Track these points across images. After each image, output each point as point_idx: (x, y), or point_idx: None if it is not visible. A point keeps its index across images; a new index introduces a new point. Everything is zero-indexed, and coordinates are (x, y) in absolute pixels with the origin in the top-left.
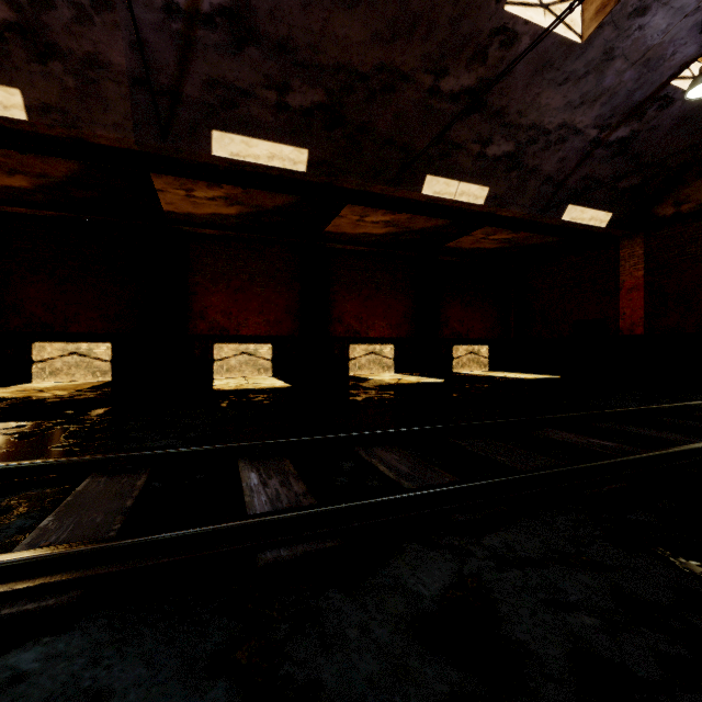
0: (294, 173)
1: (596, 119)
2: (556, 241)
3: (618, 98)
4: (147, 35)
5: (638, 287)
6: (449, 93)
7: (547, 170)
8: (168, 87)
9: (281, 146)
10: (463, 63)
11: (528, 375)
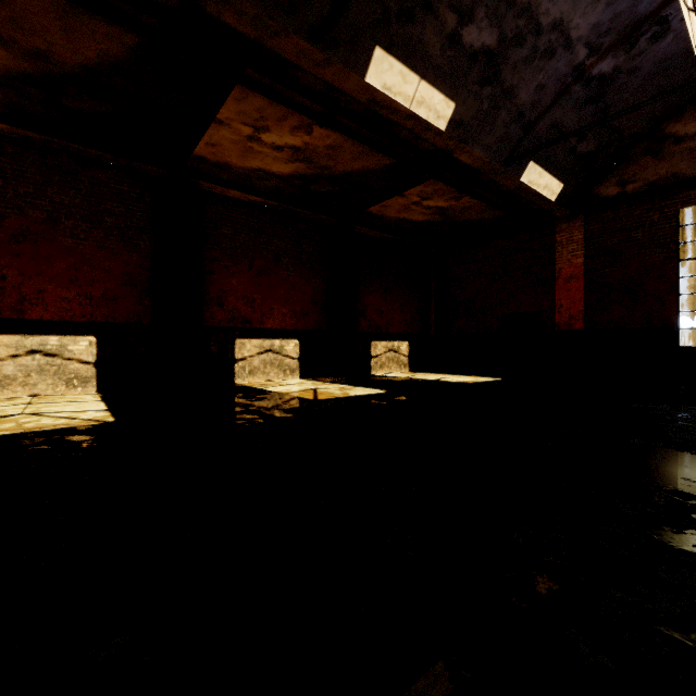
0: None
1: (592, 29)
2: (490, 219)
3: None
4: None
5: (578, 276)
6: None
7: (522, 99)
8: None
9: None
10: None
11: (463, 377)
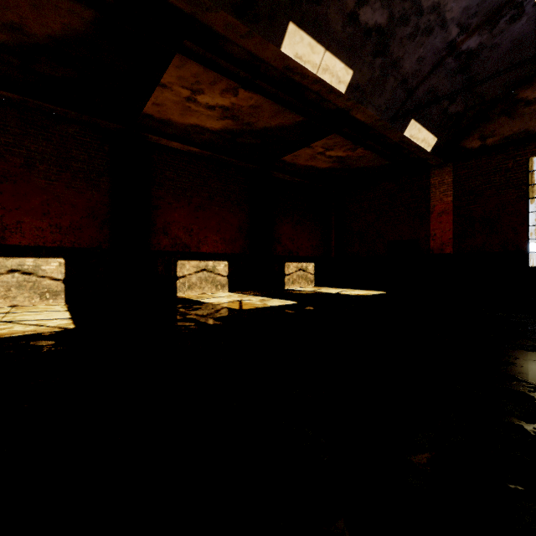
0: None
1: (462, 12)
2: (379, 167)
3: None
4: None
5: (448, 211)
6: None
7: (406, 69)
8: None
9: None
10: None
11: (357, 291)
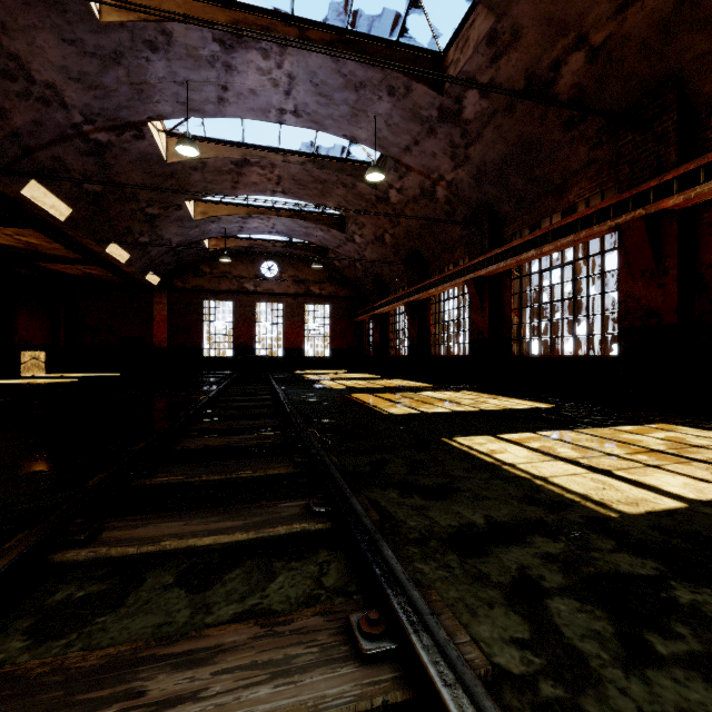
0: (52, 218)
1: (179, 241)
2: (117, 282)
3: (190, 238)
4: (49, 123)
5: (165, 321)
6: (146, 212)
7: (153, 254)
8: (31, 147)
9: (62, 203)
10: (160, 206)
11: (104, 374)
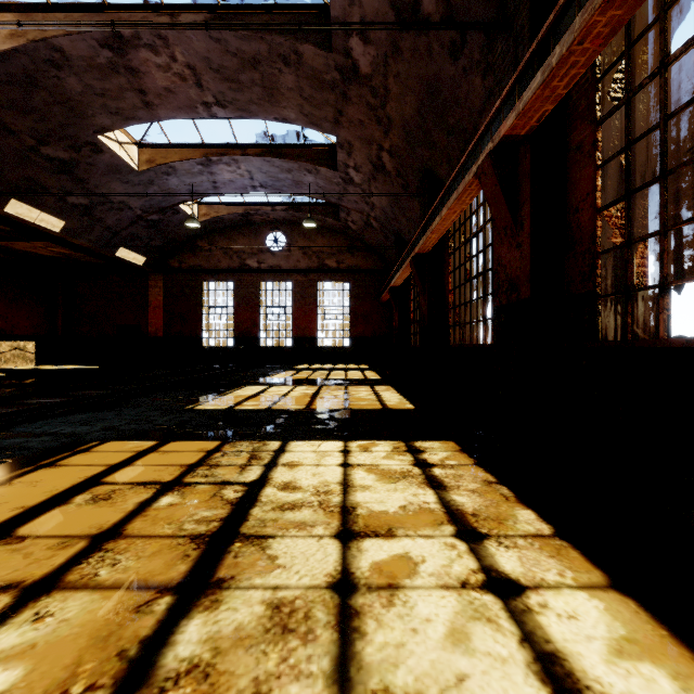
0: None
1: (142, 206)
2: (106, 264)
3: (154, 201)
4: None
5: (161, 307)
6: (46, 155)
7: (110, 223)
8: None
9: None
10: (63, 145)
11: (83, 366)
